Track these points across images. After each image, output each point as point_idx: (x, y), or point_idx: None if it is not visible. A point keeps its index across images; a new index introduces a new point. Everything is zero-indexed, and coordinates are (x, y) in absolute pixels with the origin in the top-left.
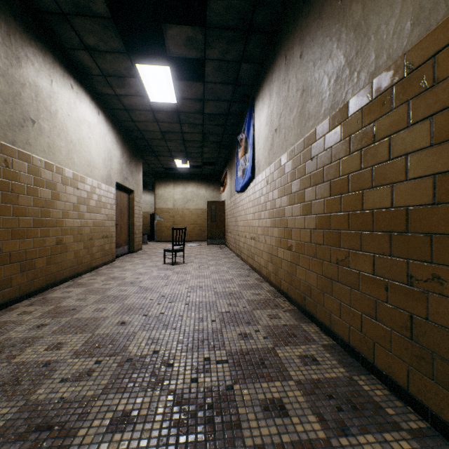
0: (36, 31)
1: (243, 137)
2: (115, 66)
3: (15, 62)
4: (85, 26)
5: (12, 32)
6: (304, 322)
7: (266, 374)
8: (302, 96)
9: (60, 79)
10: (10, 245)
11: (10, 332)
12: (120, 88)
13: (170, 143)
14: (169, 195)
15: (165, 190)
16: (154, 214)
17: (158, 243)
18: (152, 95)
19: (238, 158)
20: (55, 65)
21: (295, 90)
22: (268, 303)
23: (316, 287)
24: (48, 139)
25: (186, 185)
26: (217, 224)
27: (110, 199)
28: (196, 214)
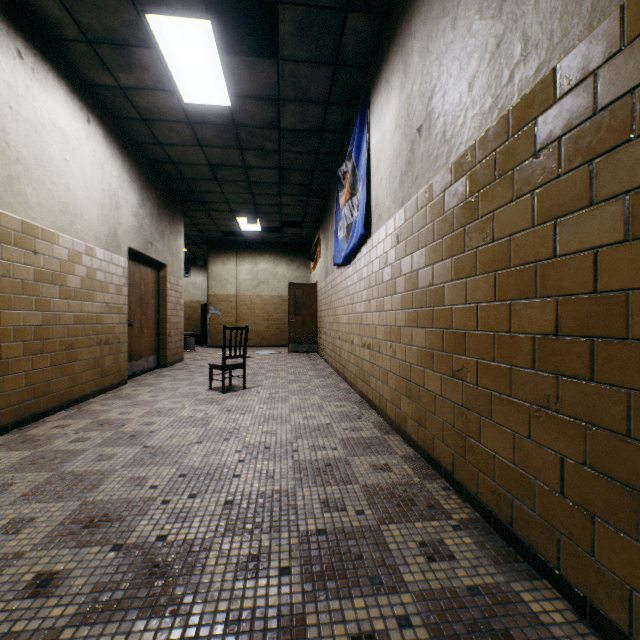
0: None
1: (349, 169)
2: (106, 18)
3: None
4: None
5: None
6: (520, 575)
7: None
8: (499, 14)
9: None
10: None
11: None
12: (124, 72)
13: (227, 187)
14: (230, 274)
15: (223, 267)
16: (207, 304)
17: (211, 350)
18: (185, 87)
19: (340, 206)
20: None
21: (477, 11)
22: (411, 498)
23: (555, 491)
24: None
25: (256, 259)
26: (304, 320)
27: (115, 276)
28: (272, 304)
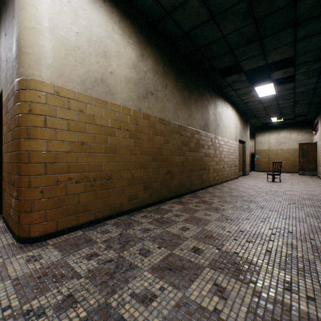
0: (219, 93)
1: None
2: (244, 91)
3: (215, 108)
4: (235, 85)
5: (215, 99)
6: None
7: (318, 208)
8: None
9: (223, 105)
10: (215, 167)
11: (223, 190)
12: (244, 97)
13: (268, 111)
14: (265, 140)
15: (262, 137)
16: (254, 153)
17: (257, 172)
18: (260, 94)
19: None
20: (222, 101)
21: None
22: None
23: None
24: (221, 129)
25: (279, 132)
26: (308, 160)
27: (236, 148)
28: (288, 152)
